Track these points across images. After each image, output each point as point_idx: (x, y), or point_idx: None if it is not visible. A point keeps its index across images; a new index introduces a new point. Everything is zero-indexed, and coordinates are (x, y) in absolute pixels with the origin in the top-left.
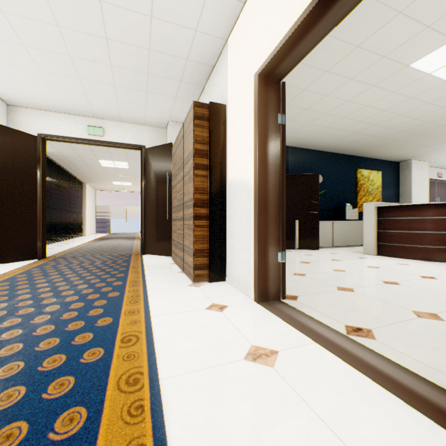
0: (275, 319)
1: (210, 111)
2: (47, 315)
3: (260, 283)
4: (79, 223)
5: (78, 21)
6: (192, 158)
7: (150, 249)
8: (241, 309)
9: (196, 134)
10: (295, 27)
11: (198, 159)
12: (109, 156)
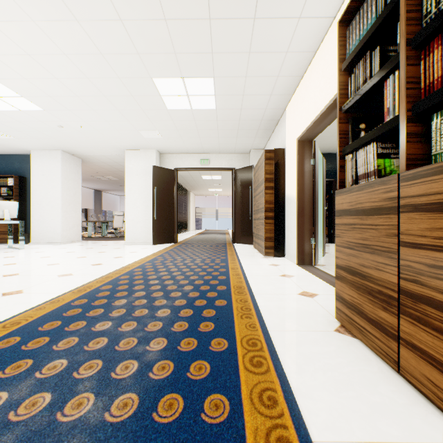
0: (302, 270)
1: (274, 154)
2: (199, 261)
3: (299, 254)
4: (185, 221)
5: (204, 117)
6: (264, 183)
7: (238, 240)
8: (287, 266)
9: (266, 169)
10: (309, 126)
11: (267, 184)
12: (209, 173)
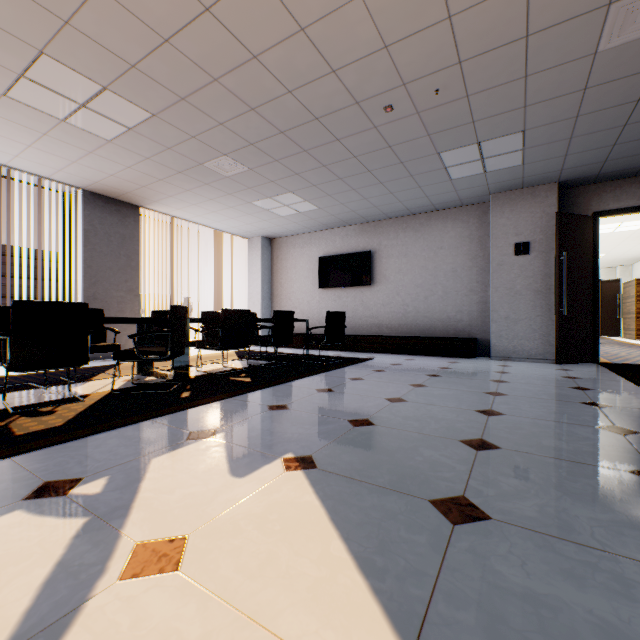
0: None
1: None
2: None
3: None
4: None
5: None
6: (635, 298)
7: (604, 334)
8: None
9: (636, 290)
10: None
11: (637, 298)
12: None
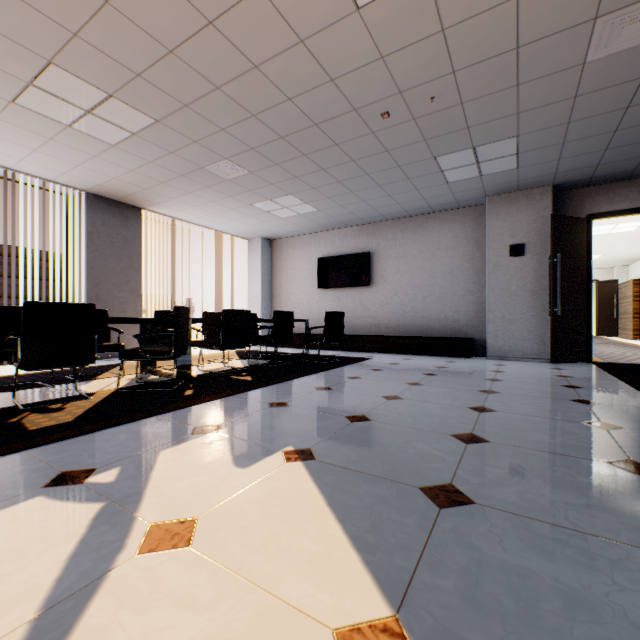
0: None
1: (639, 281)
2: None
3: None
4: None
5: None
6: (631, 298)
7: (601, 334)
8: None
9: (632, 290)
10: None
11: (633, 298)
12: None
